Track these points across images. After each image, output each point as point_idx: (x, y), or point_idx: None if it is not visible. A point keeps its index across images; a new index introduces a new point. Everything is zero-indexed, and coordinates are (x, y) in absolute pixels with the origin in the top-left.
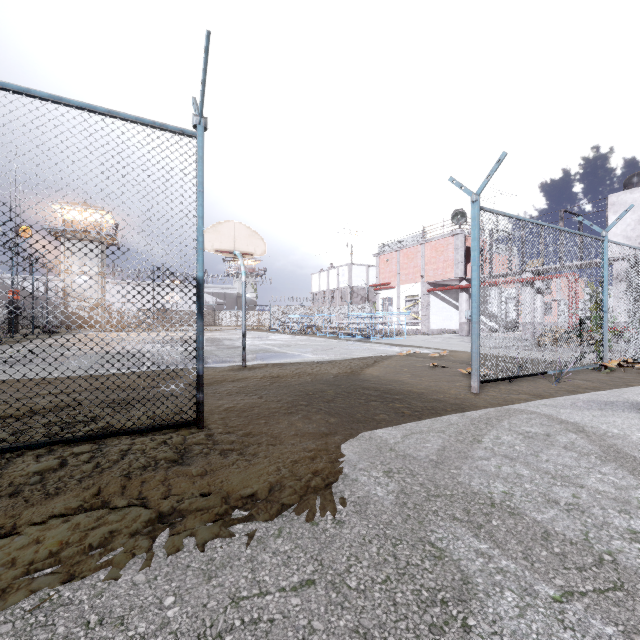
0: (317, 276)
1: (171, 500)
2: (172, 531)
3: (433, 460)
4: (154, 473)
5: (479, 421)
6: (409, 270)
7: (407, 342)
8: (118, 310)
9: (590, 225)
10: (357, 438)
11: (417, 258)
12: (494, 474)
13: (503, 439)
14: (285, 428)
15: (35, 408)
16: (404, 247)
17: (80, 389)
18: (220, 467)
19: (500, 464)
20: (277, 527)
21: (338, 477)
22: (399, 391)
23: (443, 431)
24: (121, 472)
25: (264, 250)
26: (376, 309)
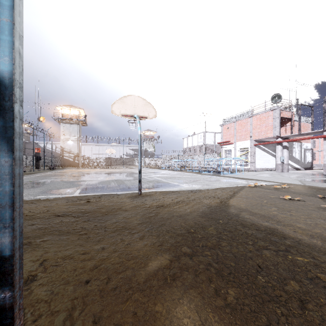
0: (186, 139)
1: None
2: None
3: None
4: None
5: None
6: (242, 133)
7: (246, 176)
8: (87, 158)
9: None
10: None
11: (247, 125)
12: None
13: None
14: None
15: None
16: (239, 119)
17: None
18: None
19: None
20: None
21: None
22: (283, 232)
23: None
24: None
25: (154, 114)
26: (221, 156)
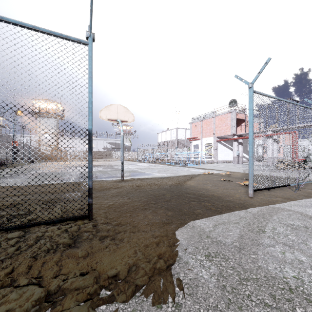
0: (160, 134)
1: (59, 279)
2: (52, 311)
3: (237, 246)
4: (53, 255)
5: (258, 216)
6: (207, 130)
7: (207, 167)
8: (64, 151)
9: (311, 103)
10: (185, 226)
11: (211, 124)
12: (282, 259)
13: (278, 230)
14: (141, 219)
15: (0, 205)
16: (204, 119)
17: (33, 192)
18: (97, 250)
19: (283, 251)
20: (131, 309)
21: (175, 259)
22: (206, 195)
23: (238, 223)
24: (31, 254)
25: (133, 119)
26: (190, 150)
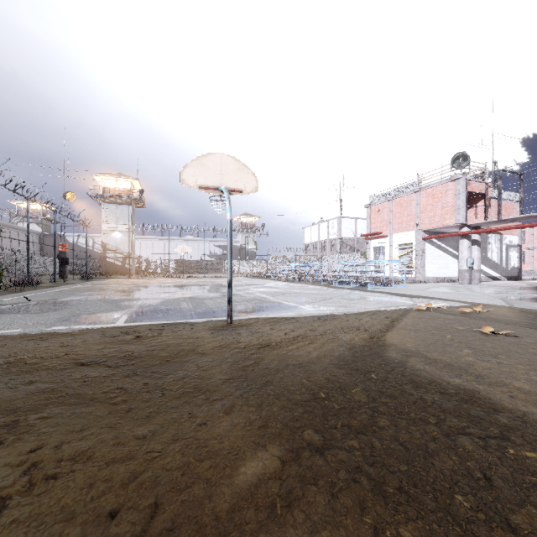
0: (309, 229)
1: None
2: None
3: None
4: None
5: None
6: (402, 219)
7: (410, 291)
8: (145, 260)
9: None
10: None
11: (411, 206)
12: None
13: None
14: None
15: None
16: (397, 196)
17: None
18: None
19: None
20: None
21: None
22: (490, 398)
23: None
24: None
25: (255, 186)
26: (367, 258)
